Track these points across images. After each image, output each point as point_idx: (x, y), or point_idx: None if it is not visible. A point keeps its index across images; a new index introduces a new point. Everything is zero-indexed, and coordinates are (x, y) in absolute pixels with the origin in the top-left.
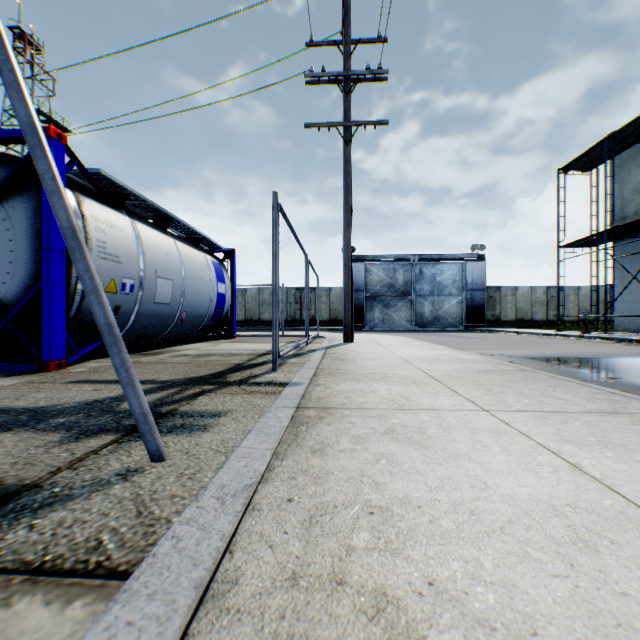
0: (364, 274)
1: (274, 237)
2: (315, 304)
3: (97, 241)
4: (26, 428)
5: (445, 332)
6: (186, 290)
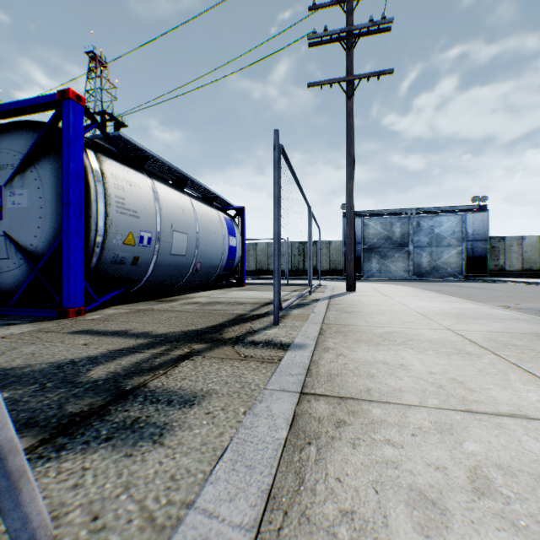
0: (362, 228)
1: (275, 179)
2: (316, 256)
3: (115, 197)
4: None
5: (445, 282)
6: (200, 243)
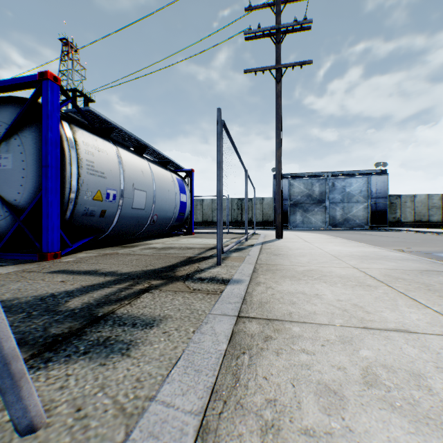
0: (288, 187)
1: (218, 148)
2: (252, 210)
3: (86, 161)
4: None
5: (354, 231)
6: (156, 199)
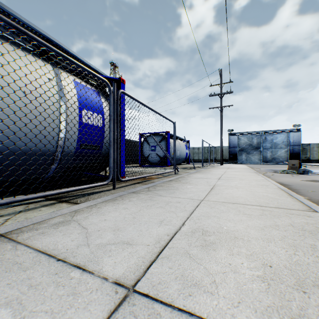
0: (237, 140)
1: (202, 146)
2: (216, 153)
3: (171, 146)
4: (181, 168)
5: (273, 164)
6: (181, 152)
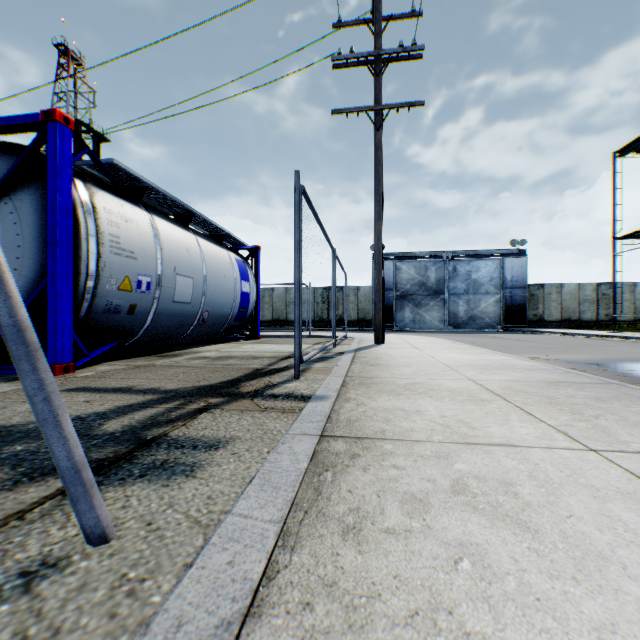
0: (394, 272)
1: (296, 223)
2: (343, 304)
3: (109, 235)
4: None
5: (482, 333)
6: (208, 288)
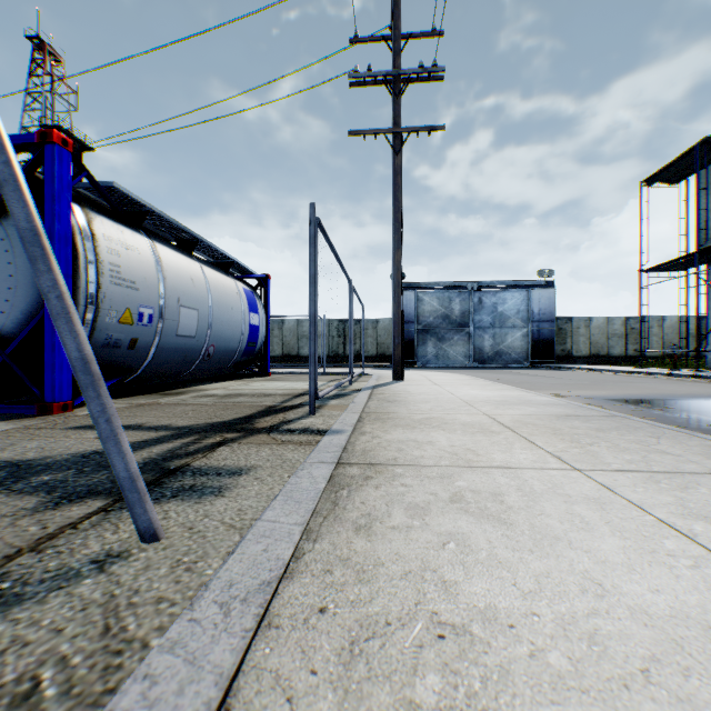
0: (415, 304)
1: (311, 257)
2: (360, 338)
3: (109, 264)
4: None
5: (508, 369)
6: (213, 321)
